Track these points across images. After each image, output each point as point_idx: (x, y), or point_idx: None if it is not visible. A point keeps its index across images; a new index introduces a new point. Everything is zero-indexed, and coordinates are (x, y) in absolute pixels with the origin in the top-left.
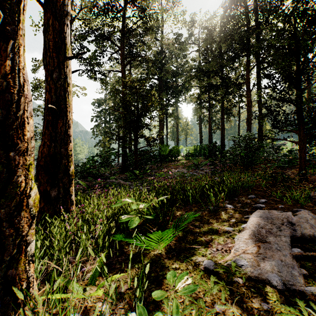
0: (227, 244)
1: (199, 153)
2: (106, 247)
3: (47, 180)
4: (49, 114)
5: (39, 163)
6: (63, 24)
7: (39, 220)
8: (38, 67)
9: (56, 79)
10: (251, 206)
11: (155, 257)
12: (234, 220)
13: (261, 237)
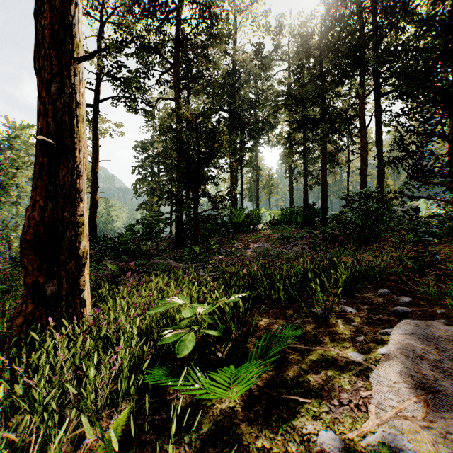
0: (359, 390)
1: (288, 220)
2: (131, 396)
3: (39, 267)
4: (43, 153)
5: (25, 237)
6: (68, 2)
7: (24, 335)
8: None
9: (55, 95)
10: (387, 309)
11: (223, 418)
12: (363, 337)
13: (425, 380)
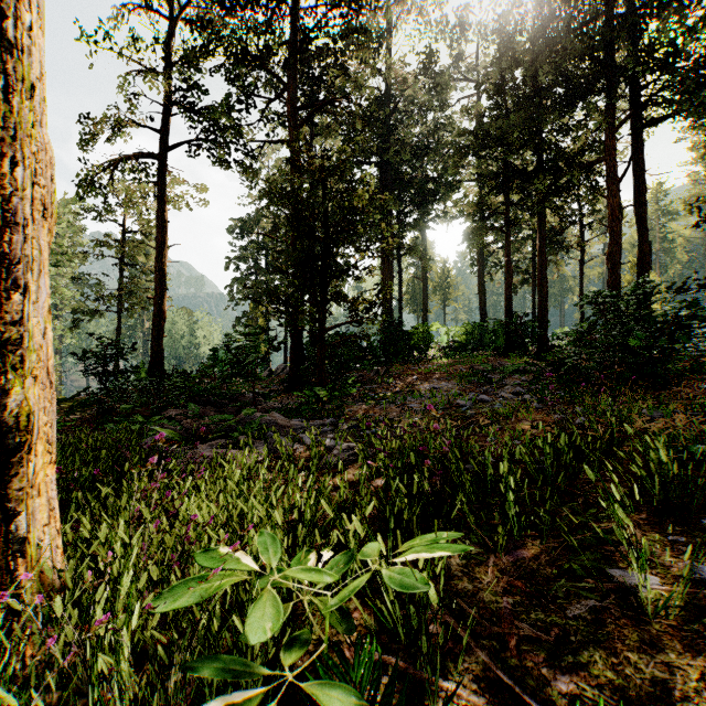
0: None
1: (478, 342)
2: None
3: None
4: None
5: None
6: None
7: None
8: (94, 138)
9: None
10: None
11: None
12: None
13: None
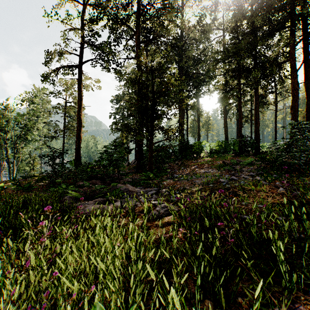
0: None
1: (224, 150)
2: None
3: None
4: None
5: None
6: None
7: None
8: (50, 59)
9: None
10: None
11: None
12: None
13: None
